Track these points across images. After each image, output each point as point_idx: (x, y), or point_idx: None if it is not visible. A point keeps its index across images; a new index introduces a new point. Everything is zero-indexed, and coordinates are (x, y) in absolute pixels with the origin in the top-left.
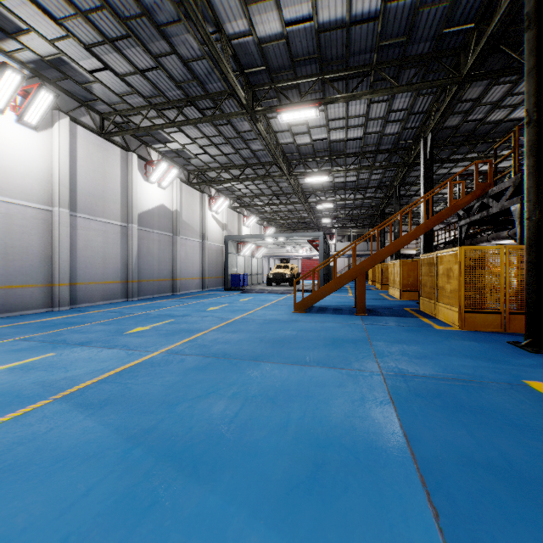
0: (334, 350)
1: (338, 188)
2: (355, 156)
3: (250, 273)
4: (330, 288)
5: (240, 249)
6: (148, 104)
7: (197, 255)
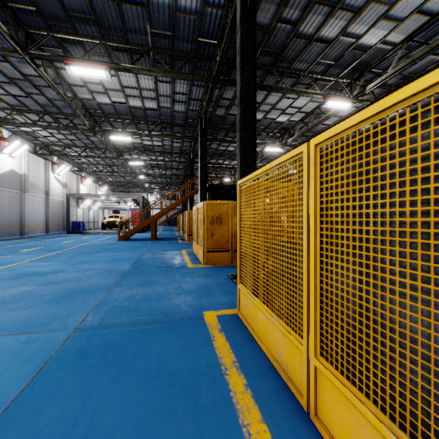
0: (131, 249)
1: (154, 166)
2: (160, 153)
3: (88, 221)
4: (138, 228)
5: (80, 203)
6: (12, 108)
7: (42, 207)
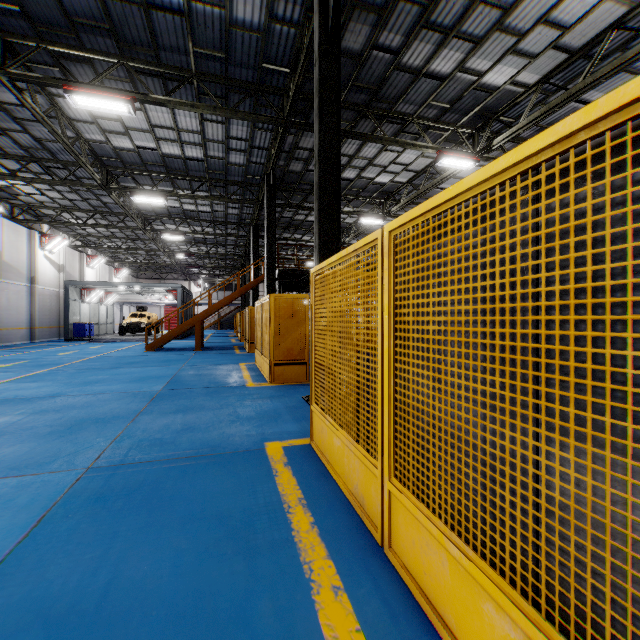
0: (165, 363)
1: (200, 242)
2: (208, 222)
3: (98, 322)
4: (175, 332)
5: (85, 296)
6: None
7: (24, 302)
